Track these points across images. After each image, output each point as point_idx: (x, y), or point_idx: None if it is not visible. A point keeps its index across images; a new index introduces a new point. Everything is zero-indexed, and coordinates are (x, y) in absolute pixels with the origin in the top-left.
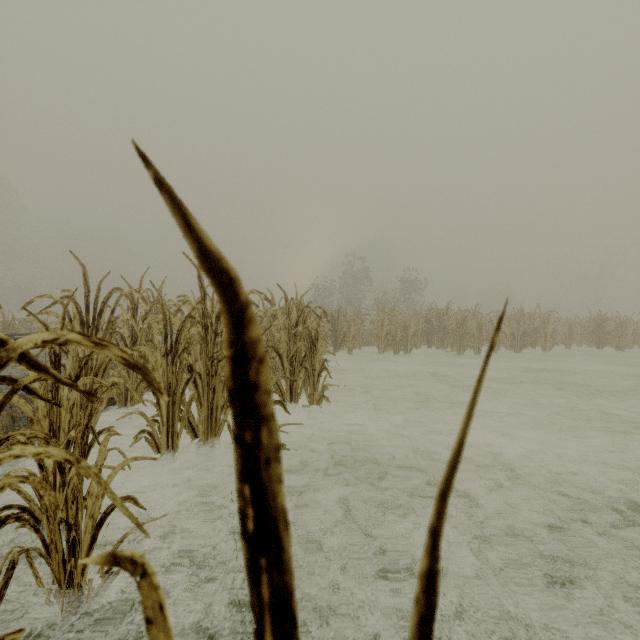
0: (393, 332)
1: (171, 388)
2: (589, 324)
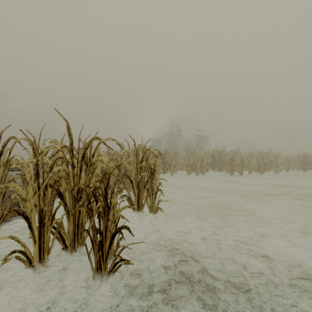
0: (195, 163)
1: (42, 212)
2: (298, 158)
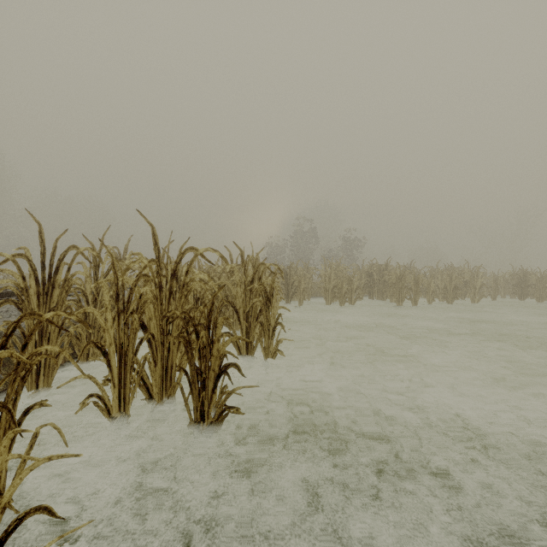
0: (339, 285)
1: (123, 348)
2: (512, 278)
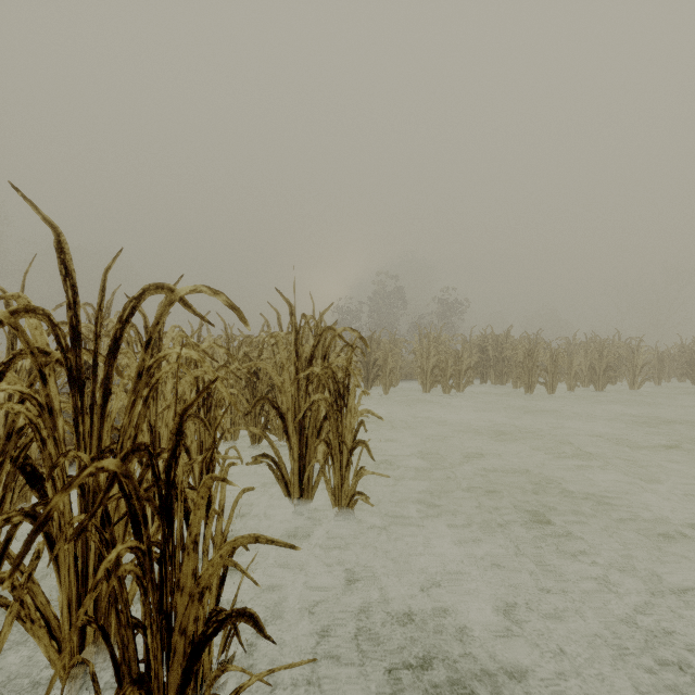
0: (443, 365)
1: None
2: (682, 354)
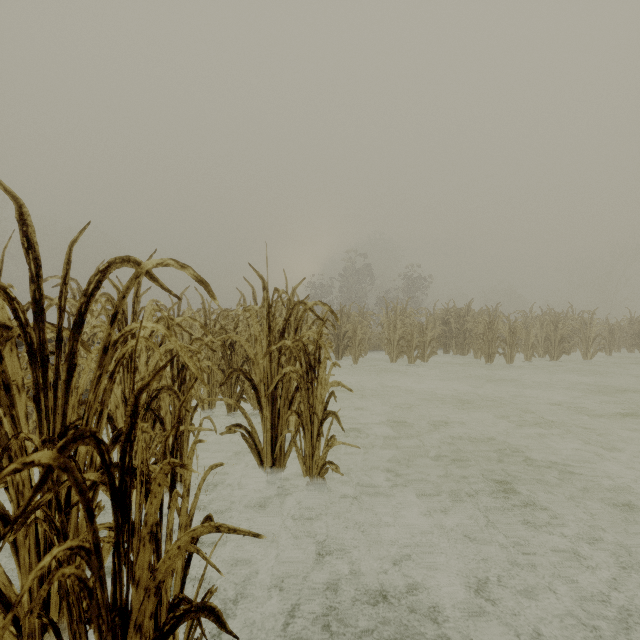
0: (408, 336)
1: None
2: (631, 326)
